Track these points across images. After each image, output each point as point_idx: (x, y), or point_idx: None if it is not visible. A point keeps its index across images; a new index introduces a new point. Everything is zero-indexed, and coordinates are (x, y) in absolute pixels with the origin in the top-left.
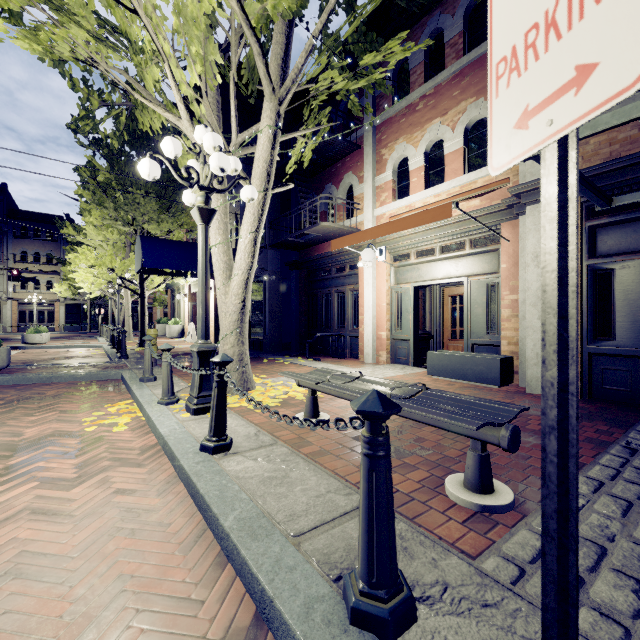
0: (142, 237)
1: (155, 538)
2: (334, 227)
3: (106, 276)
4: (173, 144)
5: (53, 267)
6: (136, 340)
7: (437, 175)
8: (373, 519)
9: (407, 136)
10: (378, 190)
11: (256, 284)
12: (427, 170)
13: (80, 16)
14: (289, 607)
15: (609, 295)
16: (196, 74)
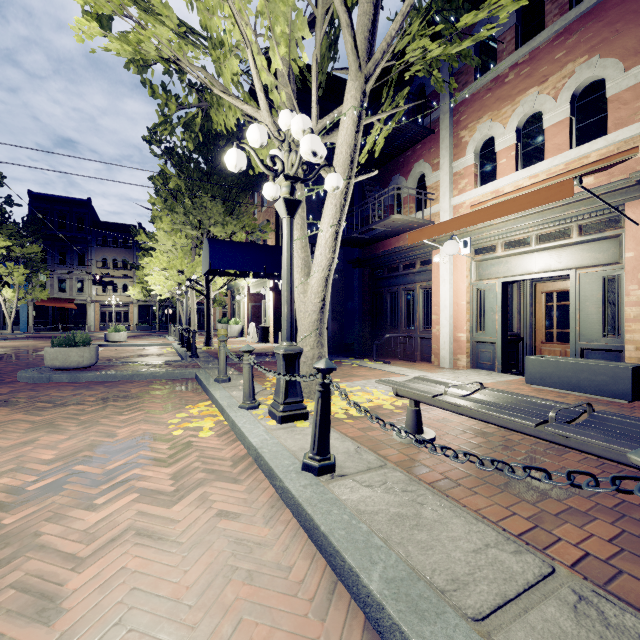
0: (209, 239)
1: (278, 588)
2: (405, 220)
3: (177, 278)
4: (259, 131)
5: (128, 272)
6: (201, 339)
7: (532, 153)
8: None
9: (493, 113)
10: (456, 177)
11: None
12: (519, 149)
13: (164, 16)
14: None
15: None
16: (279, 57)
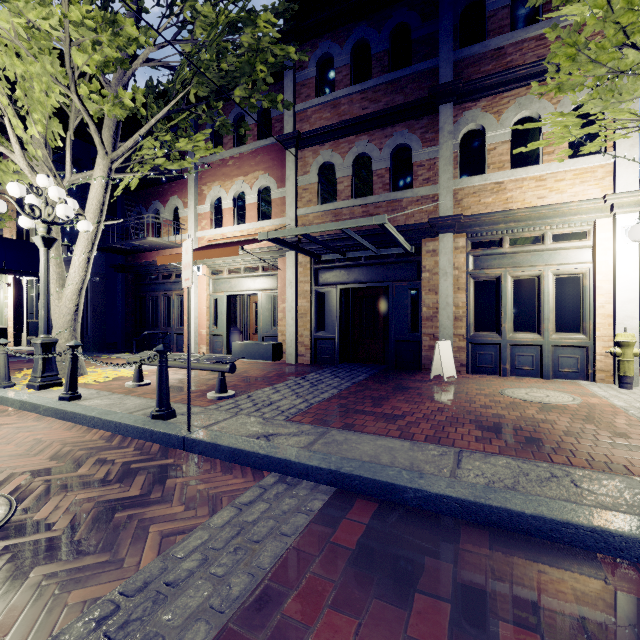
0: None
1: (47, 430)
2: (161, 242)
3: None
4: (20, 189)
5: None
6: None
7: (242, 216)
8: (161, 386)
9: (221, 182)
10: (199, 217)
11: None
12: (235, 211)
13: None
14: (128, 421)
15: (324, 306)
16: (36, 130)
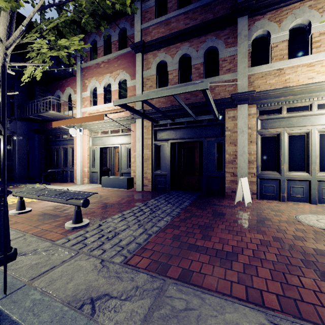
0: None
1: None
2: (58, 114)
3: None
4: None
5: None
6: None
7: (109, 98)
8: None
9: (96, 77)
10: (83, 99)
11: (8, 141)
12: (105, 95)
13: None
14: None
15: (160, 154)
16: None
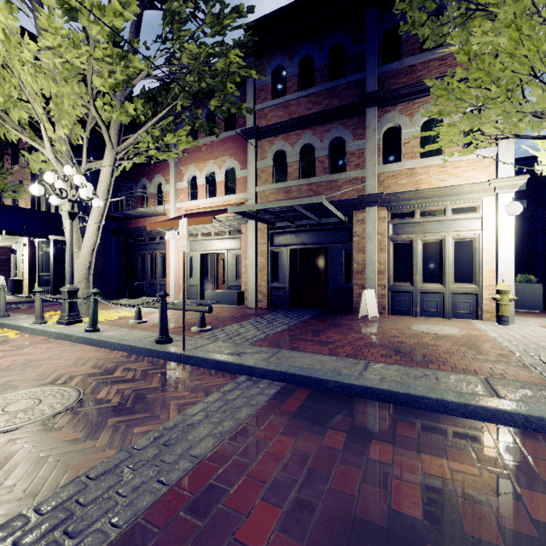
0: None
1: (82, 352)
2: (148, 211)
3: None
4: (53, 177)
5: None
6: None
7: (213, 191)
8: (162, 320)
9: (196, 164)
10: (179, 191)
11: None
12: (207, 187)
13: None
14: (140, 345)
15: (278, 263)
16: (63, 132)
